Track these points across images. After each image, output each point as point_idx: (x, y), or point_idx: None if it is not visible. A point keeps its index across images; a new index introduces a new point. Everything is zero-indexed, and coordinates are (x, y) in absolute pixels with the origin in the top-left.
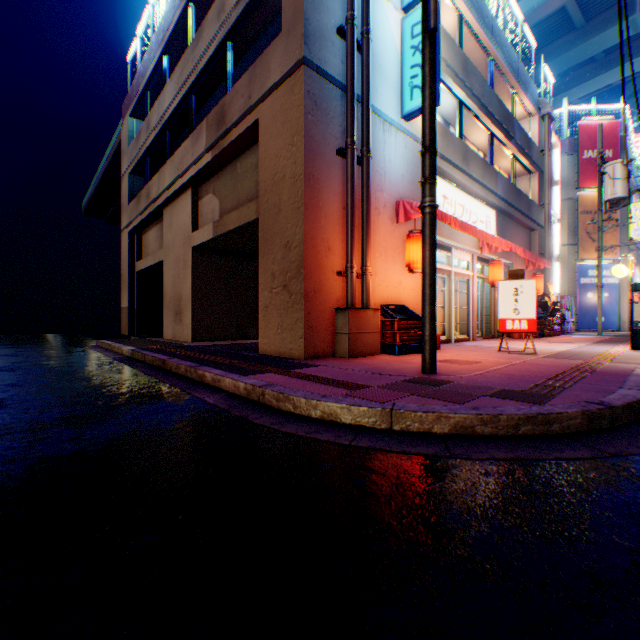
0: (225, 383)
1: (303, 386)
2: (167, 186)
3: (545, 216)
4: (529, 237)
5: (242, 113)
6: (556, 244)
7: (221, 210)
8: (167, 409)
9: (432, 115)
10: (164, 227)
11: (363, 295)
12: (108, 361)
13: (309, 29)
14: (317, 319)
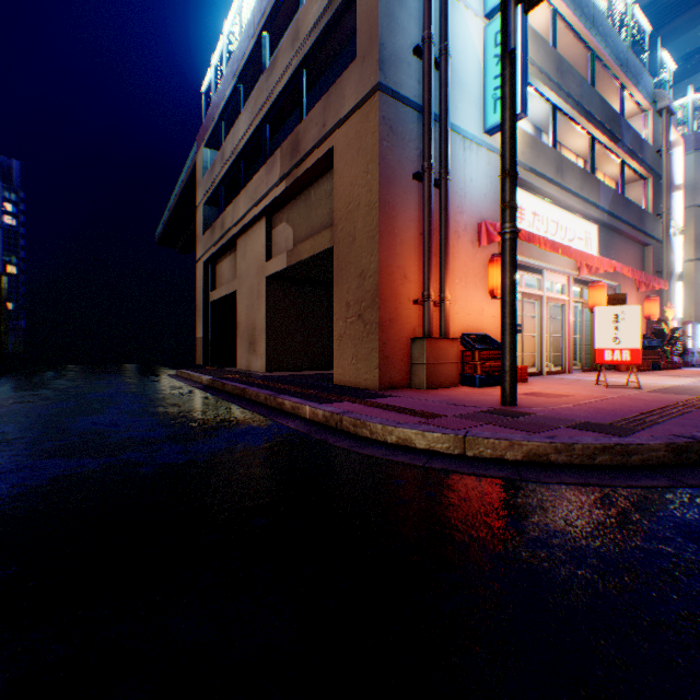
0: (304, 410)
1: (379, 414)
2: (241, 216)
3: (662, 228)
4: (642, 253)
5: (316, 141)
6: (678, 260)
7: (294, 239)
8: (254, 432)
9: (512, 138)
10: (238, 257)
11: (441, 324)
12: (191, 389)
13: (384, 54)
14: (392, 349)
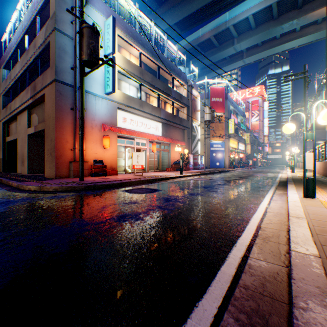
0: (14, 184)
1: (32, 183)
2: (18, 107)
3: (190, 124)
4: (184, 132)
5: (41, 89)
6: (198, 134)
7: (39, 121)
8: None
9: (82, 109)
10: (18, 123)
11: None
12: None
13: (58, 69)
14: (62, 165)
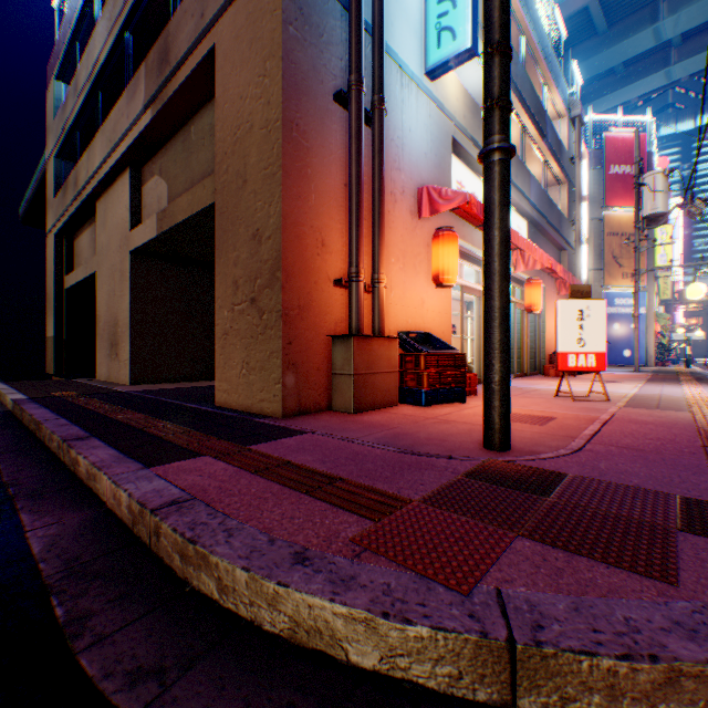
0: (102, 485)
1: (257, 505)
2: (98, 167)
3: (576, 234)
4: (558, 258)
5: (192, 42)
6: (584, 268)
7: (170, 197)
8: None
9: None
10: (97, 226)
11: (374, 317)
12: None
13: None
14: (304, 352)
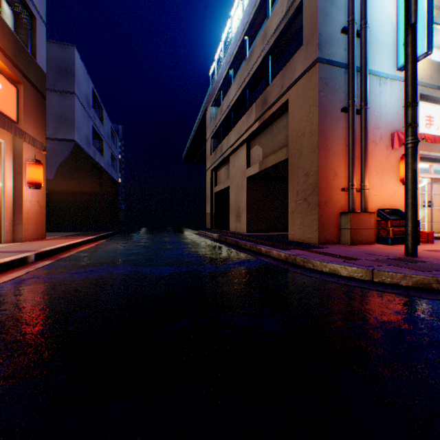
0: (272, 253)
1: (317, 256)
2: (231, 144)
3: None
4: None
5: (277, 97)
6: None
7: (263, 154)
8: (247, 262)
9: (413, 80)
10: (229, 167)
11: (361, 203)
12: (208, 241)
13: (321, 39)
14: (326, 219)
